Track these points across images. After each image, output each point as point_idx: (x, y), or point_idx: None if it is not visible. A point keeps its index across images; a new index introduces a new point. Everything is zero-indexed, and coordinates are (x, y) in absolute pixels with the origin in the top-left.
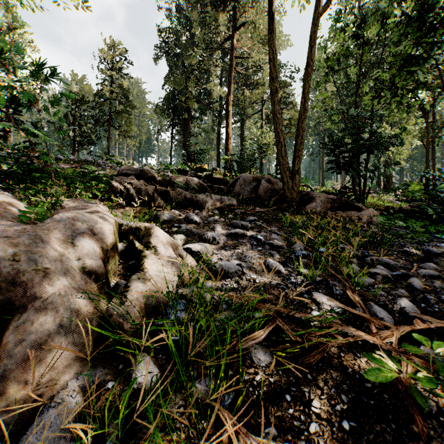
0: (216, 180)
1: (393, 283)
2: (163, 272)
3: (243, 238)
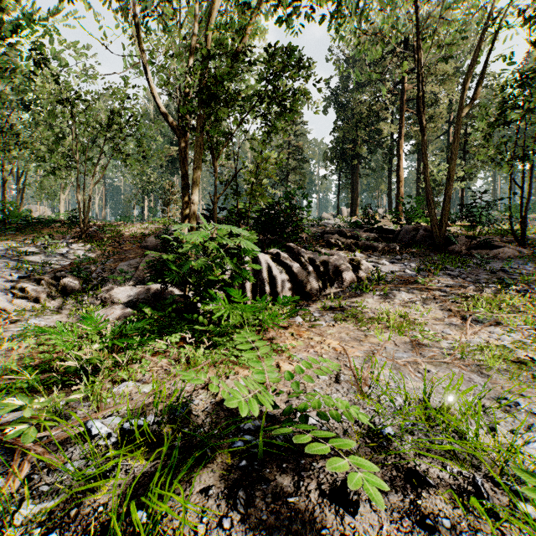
0: (386, 230)
1: (455, 277)
2: (367, 270)
3: (397, 264)
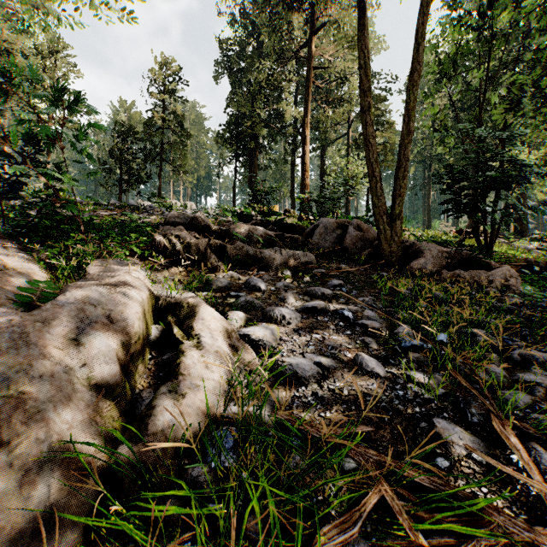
0: (289, 226)
1: None
2: (206, 380)
3: (324, 315)
